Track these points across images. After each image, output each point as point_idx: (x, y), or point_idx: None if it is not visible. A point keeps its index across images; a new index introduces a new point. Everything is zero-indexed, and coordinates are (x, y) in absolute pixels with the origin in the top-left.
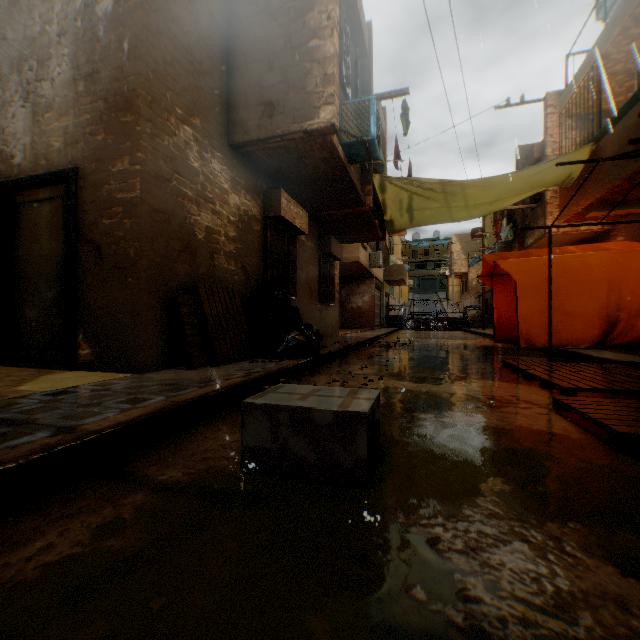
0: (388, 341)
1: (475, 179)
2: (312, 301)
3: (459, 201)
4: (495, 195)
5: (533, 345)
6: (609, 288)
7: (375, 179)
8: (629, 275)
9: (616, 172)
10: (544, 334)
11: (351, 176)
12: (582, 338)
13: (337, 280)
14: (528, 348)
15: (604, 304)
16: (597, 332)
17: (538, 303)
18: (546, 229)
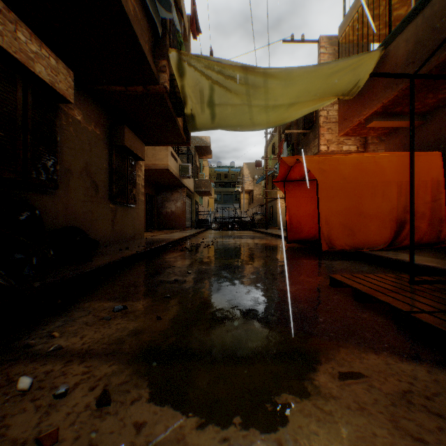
0: (193, 242)
1: (279, 68)
2: (98, 199)
3: (260, 99)
4: (294, 96)
5: (334, 248)
6: (398, 190)
7: (172, 57)
8: (414, 178)
9: (414, 69)
10: (344, 236)
11: (122, 3)
12: (377, 240)
13: (141, 182)
14: (330, 251)
15: (395, 206)
16: (389, 233)
17: (339, 204)
18: (320, 147)
